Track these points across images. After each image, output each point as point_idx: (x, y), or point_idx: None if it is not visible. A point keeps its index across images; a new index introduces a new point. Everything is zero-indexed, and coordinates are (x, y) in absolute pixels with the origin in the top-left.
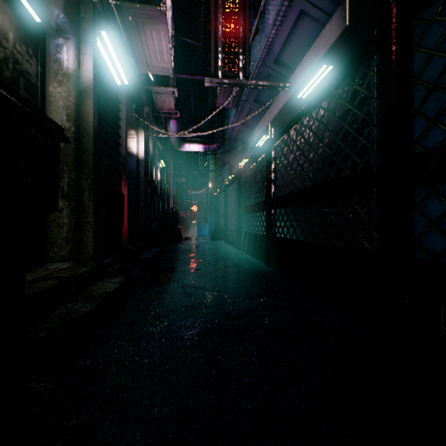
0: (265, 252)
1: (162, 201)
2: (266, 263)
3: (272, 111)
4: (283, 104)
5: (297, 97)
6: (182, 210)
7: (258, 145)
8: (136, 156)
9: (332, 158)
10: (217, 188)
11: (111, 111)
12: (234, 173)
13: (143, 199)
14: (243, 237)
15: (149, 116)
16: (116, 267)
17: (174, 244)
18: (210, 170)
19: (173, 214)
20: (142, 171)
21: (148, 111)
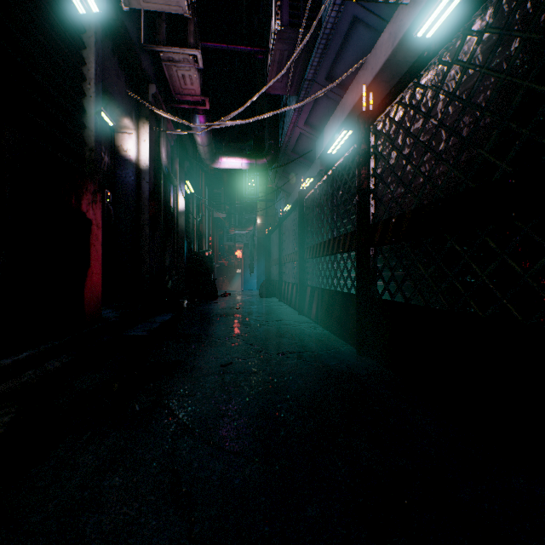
0: (353, 326)
1: (190, 241)
2: (359, 349)
3: (361, 80)
4: (385, 58)
5: (417, 36)
6: (224, 257)
7: (332, 150)
8: (136, 163)
9: (501, 139)
10: (269, 225)
11: (57, 53)
12: (292, 203)
13: (148, 234)
14: (309, 296)
15: (158, 101)
16: (50, 367)
17: (204, 304)
18: (258, 199)
19: (204, 260)
20: (145, 188)
21: (156, 92)
